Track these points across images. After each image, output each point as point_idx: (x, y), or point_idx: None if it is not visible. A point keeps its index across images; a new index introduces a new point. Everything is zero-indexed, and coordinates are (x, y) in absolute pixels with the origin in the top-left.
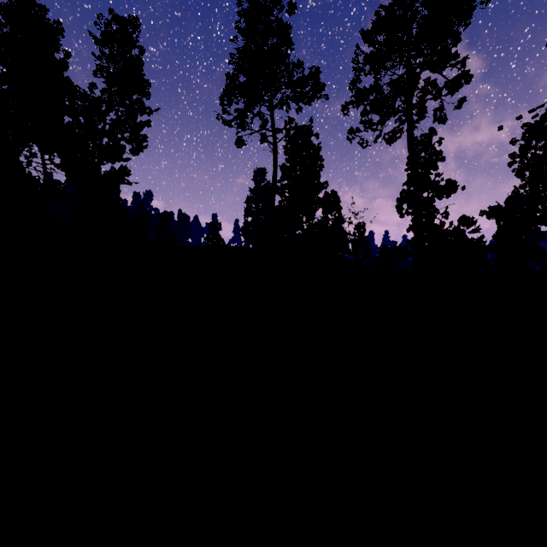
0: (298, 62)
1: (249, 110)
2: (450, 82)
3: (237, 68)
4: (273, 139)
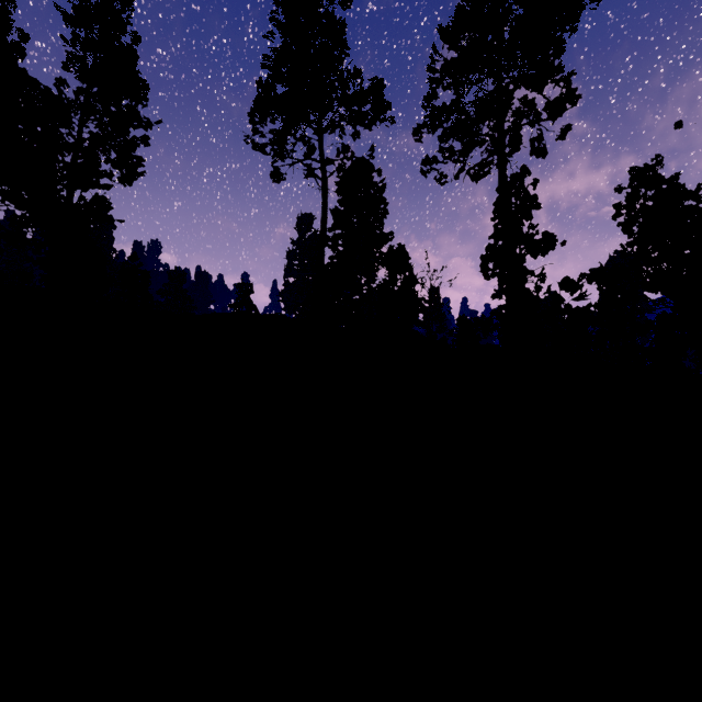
0: (355, 71)
1: (290, 132)
2: (553, 103)
3: (272, 74)
4: (322, 173)
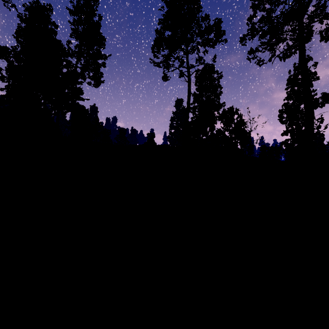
0: (205, 16)
1: (171, 54)
2: None
3: (163, 26)
4: (188, 73)
